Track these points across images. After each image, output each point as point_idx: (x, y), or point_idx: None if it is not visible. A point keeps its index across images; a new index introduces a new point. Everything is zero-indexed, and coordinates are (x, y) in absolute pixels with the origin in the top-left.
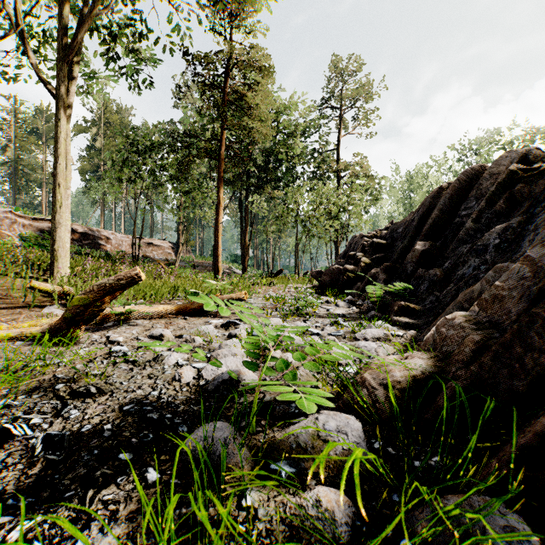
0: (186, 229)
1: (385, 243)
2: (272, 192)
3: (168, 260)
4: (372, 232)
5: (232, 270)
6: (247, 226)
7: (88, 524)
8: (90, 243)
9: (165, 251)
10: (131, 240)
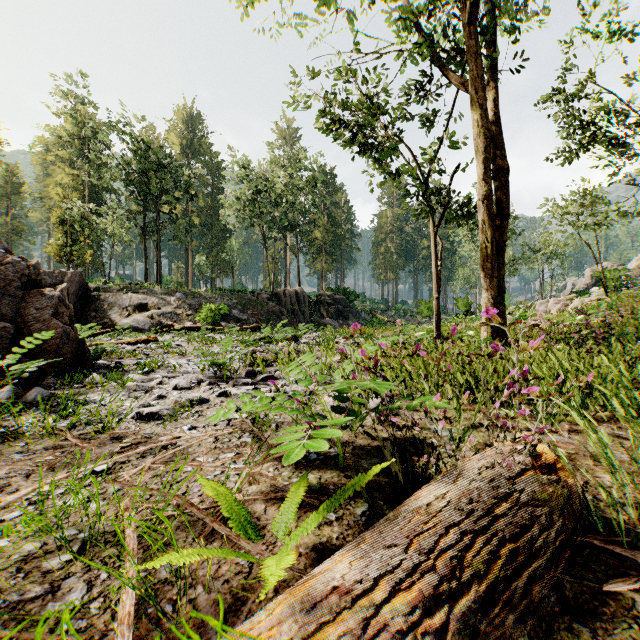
0: None
1: None
2: None
3: None
4: None
5: None
6: None
7: (87, 397)
8: None
9: None
10: None
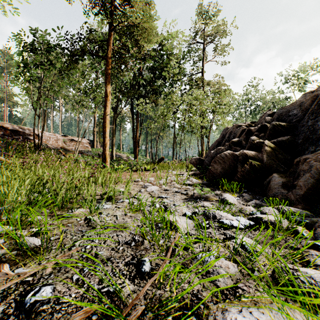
0: (99, 131)
1: (284, 125)
2: (156, 100)
3: (79, 150)
4: (246, 123)
5: (128, 158)
6: (137, 126)
7: None
8: (21, 137)
9: (84, 145)
10: (57, 137)
